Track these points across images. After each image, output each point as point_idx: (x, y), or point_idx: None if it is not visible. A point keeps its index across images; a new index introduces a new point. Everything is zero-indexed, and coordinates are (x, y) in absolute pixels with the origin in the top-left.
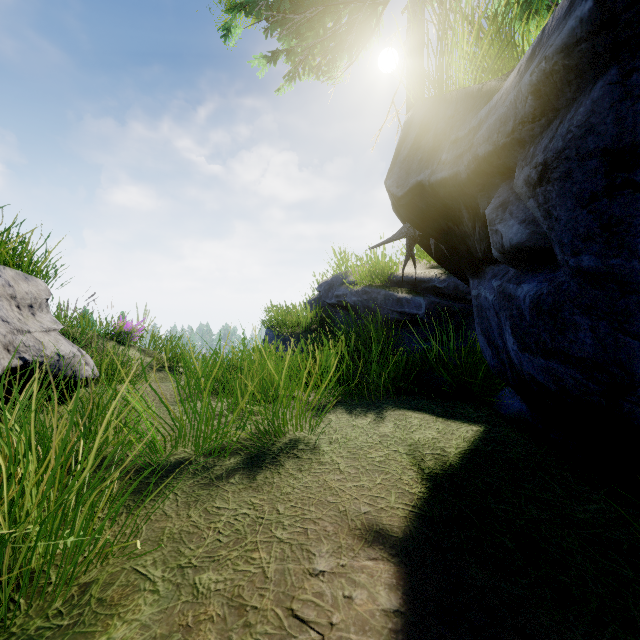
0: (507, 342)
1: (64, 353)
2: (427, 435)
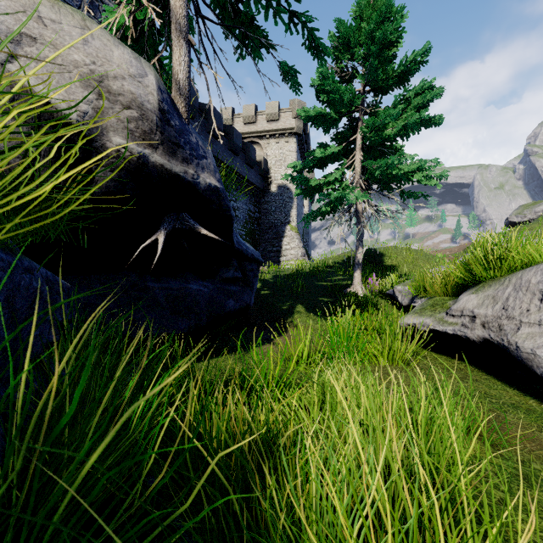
0: (225, 304)
1: (521, 345)
2: (224, 363)
